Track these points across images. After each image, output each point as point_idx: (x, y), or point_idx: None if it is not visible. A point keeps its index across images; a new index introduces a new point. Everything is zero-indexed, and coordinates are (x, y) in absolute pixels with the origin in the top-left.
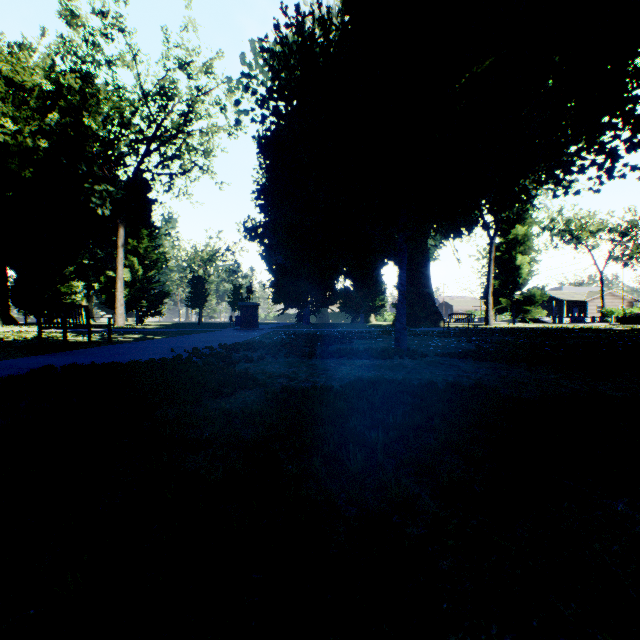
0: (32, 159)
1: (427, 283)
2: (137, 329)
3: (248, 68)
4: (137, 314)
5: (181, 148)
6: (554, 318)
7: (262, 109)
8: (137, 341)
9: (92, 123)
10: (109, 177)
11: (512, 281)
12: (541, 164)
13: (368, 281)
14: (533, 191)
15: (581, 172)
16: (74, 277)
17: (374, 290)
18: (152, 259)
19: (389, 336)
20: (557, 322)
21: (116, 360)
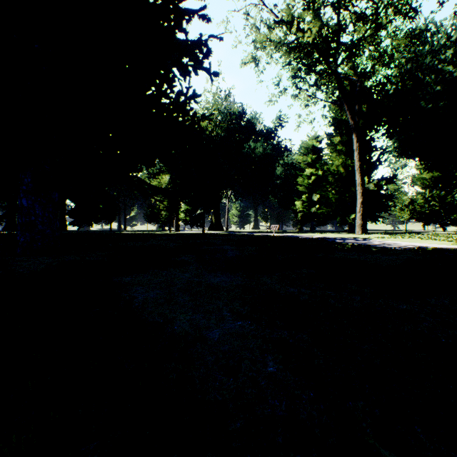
0: None
1: None
2: None
3: None
4: None
5: None
6: None
7: None
8: None
9: None
10: None
11: None
12: None
13: None
14: None
15: None
16: None
17: None
18: None
19: None
20: None
21: None
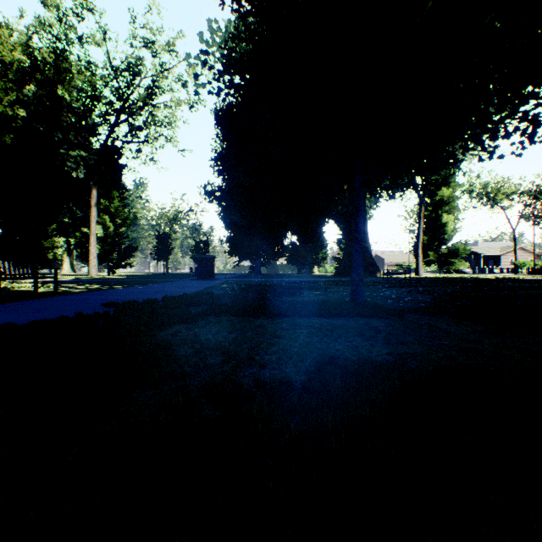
0: (13, 127)
1: (365, 238)
2: (104, 279)
3: (206, 45)
4: (109, 266)
5: (148, 119)
6: (473, 269)
7: (218, 82)
8: (87, 292)
9: (65, 94)
10: (83, 144)
11: (438, 237)
12: (467, 132)
13: (312, 237)
14: (459, 156)
15: (505, 137)
16: (56, 234)
17: (317, 245)
18: (122, 217)
19: (336, 286)
20: (475, 273)
21: (27, 318)
